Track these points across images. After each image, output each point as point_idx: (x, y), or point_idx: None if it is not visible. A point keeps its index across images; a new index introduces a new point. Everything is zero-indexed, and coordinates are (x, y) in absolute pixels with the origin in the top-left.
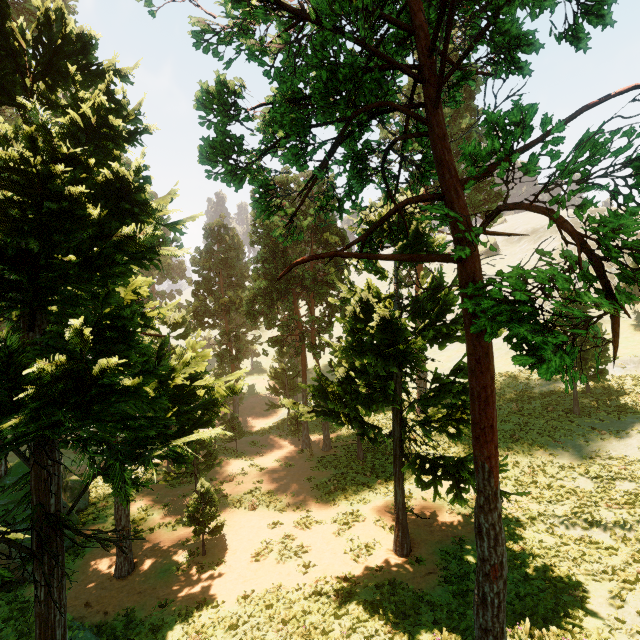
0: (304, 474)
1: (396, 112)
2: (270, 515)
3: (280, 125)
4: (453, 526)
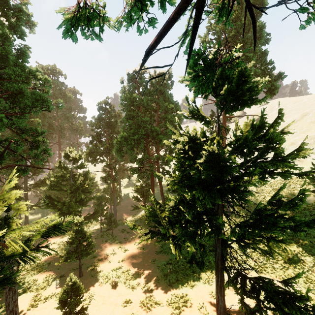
0: (151, 256)
1: (209, 30)
2: (125, 292)
3: None
4: None
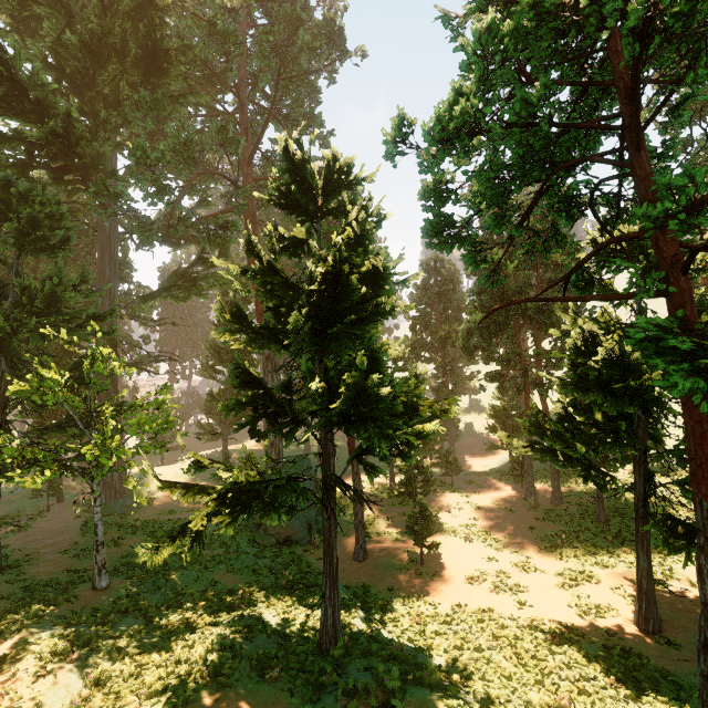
0: (526, 522)
1: None
2: (485, 550)
3: (483, 196)
4: None
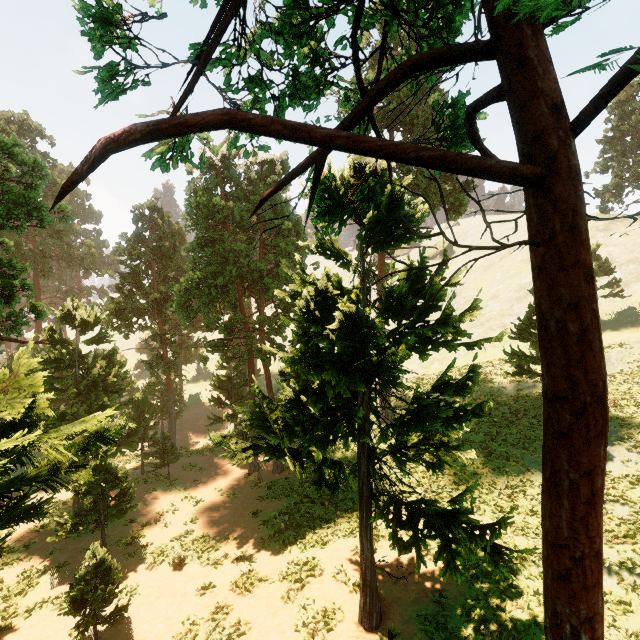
0: (249, 507)
1: None
2: (201, 572)
3: None
4: (430, 575)
